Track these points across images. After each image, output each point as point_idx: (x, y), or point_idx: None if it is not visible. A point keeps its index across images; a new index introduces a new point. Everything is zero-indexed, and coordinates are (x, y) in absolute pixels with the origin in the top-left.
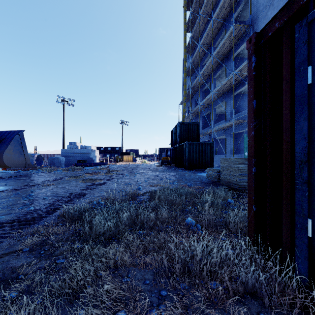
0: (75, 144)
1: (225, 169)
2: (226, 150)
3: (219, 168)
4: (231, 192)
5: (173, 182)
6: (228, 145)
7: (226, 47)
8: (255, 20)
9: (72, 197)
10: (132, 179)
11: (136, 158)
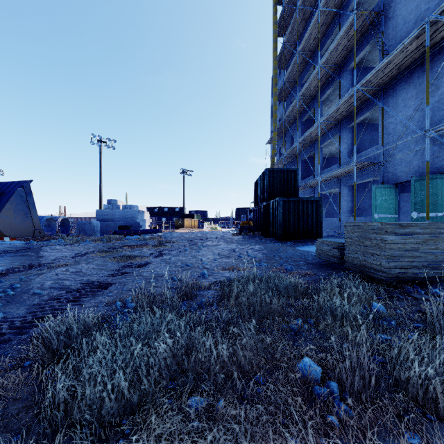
0: (115, 203)
1: (354, 242)
2: (340, 211)
3: (340, 240)
4: (373, 286)
5: (261, 262)
6: (344, 203)
7: (341, 51)
8: (390, 3)
9: (84, 291)
10: (193, 257)
11: (203, 223)
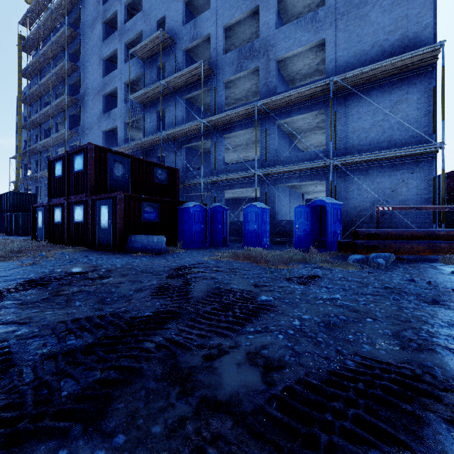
0: None
1: None
2: None
3: None
4: None
5: None
6: None
7: (64, 137)
8: (83, 132)
9: None
10: None
11: None
